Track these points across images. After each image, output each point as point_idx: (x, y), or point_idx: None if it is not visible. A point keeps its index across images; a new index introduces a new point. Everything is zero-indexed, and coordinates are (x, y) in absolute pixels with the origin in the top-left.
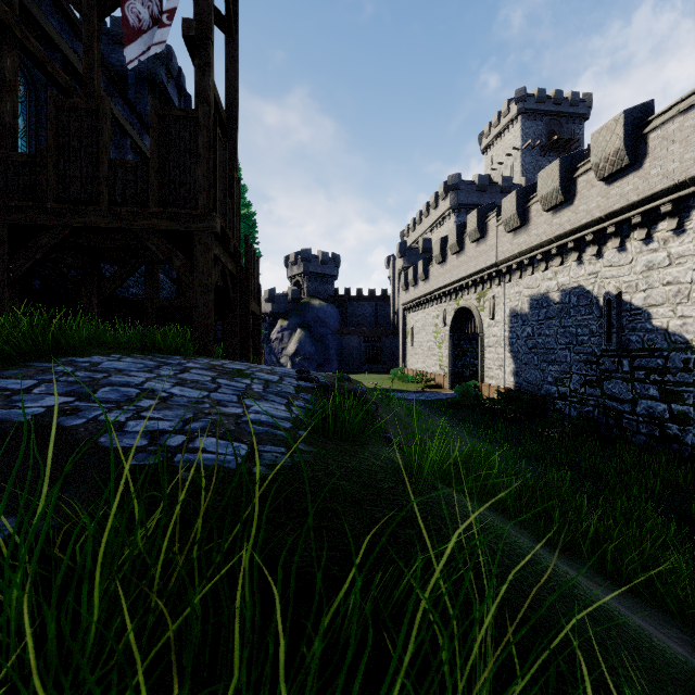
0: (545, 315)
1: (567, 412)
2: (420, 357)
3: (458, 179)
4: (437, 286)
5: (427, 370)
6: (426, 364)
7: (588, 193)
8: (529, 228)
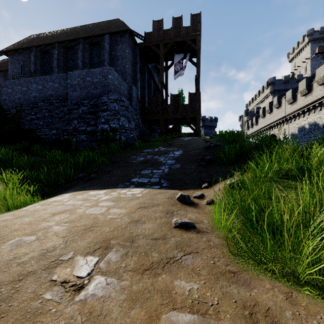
0: (303, 134)
1: None
2: None
3: (274, 79)
4: (261, 127)
5: None
6: None
7: (316, 90)
8: (296, 102)
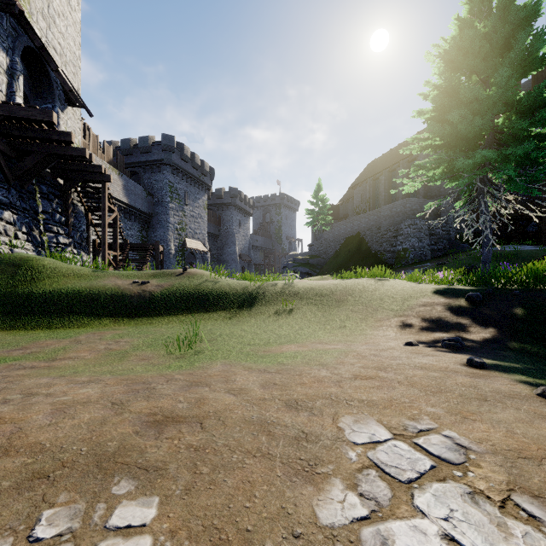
0: None
1: None
2: None
3: None
4: None
5: None
6: None
7: None
8: None
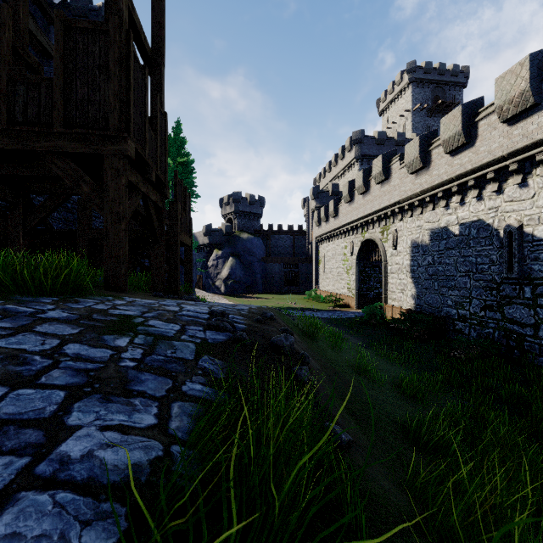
0: (445, 246)
1: (467, 332)
2: (331, 281)
3: (361, 134)
4: (345, 221)
5: (336, 292)
6: (335, 286)
7: (489, 135)
8: (430, 169)
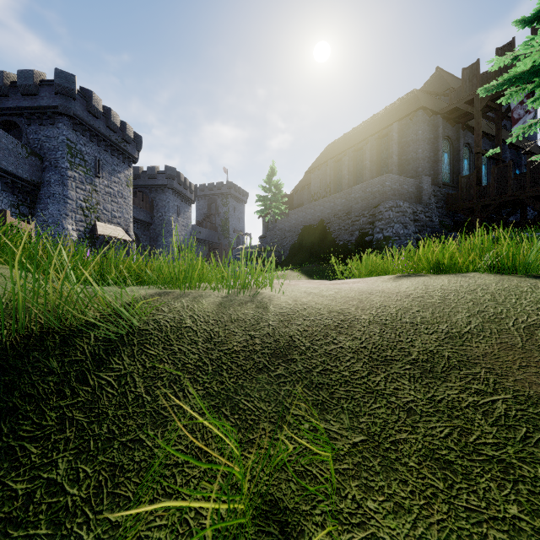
0: None
1: None
2: None
3: None
4: None
5: None
6: None
7: None
8: None
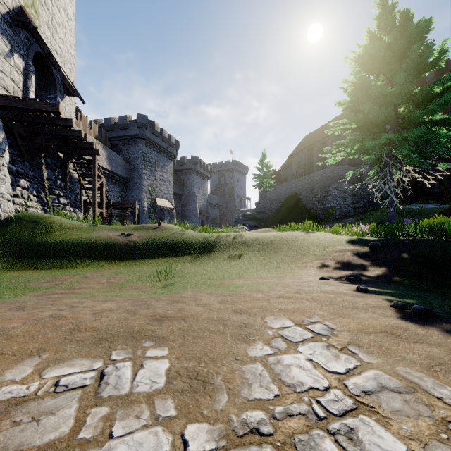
0: None
1: None
2: None
3: None
4: None
5: None
6: None
7: None
8: None
